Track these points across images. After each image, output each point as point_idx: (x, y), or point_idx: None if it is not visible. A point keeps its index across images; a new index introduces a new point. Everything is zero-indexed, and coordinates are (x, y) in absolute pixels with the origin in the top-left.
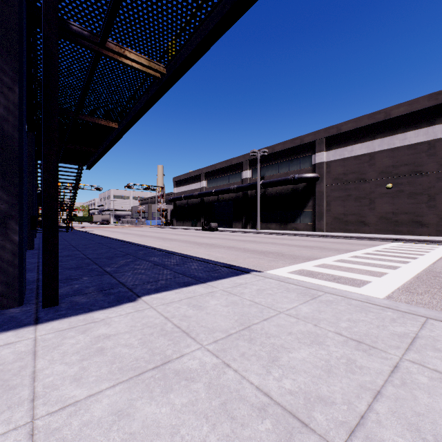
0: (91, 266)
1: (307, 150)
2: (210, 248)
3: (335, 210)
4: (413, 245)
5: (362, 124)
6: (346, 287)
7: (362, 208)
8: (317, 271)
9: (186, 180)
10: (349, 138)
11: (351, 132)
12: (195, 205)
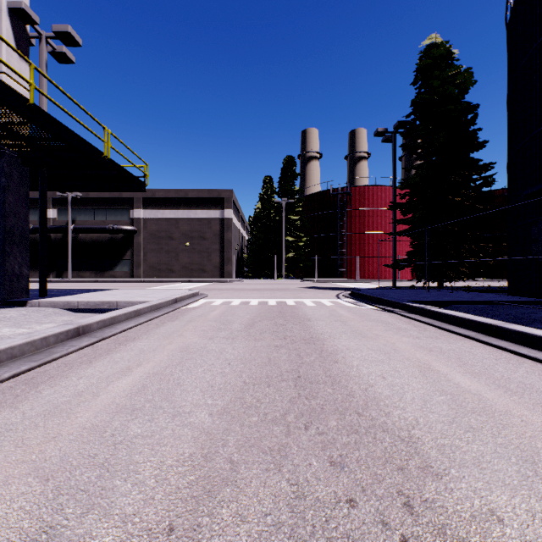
0: None
1: (126, 204)
2: None
3: (151, 260)
4: (196, 283)
5: (171, 196)
6: None
7: (171, 259)
8: None
9: None
10: (162, 203)
11: (163, 199)
12: None
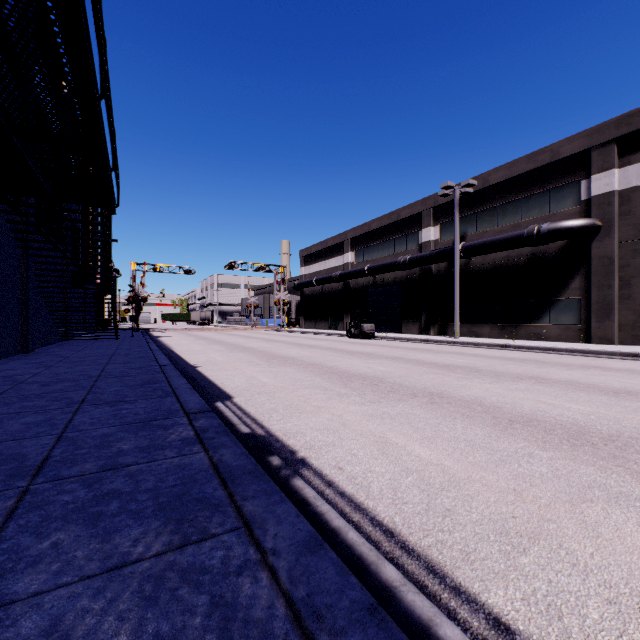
0: None
1: (568, 171)
2: (377, 397)
3: None
4: None
5: None
6: None
7: None
8: None
9: (320, 253)
10: None
11: None
12: (335, 294)
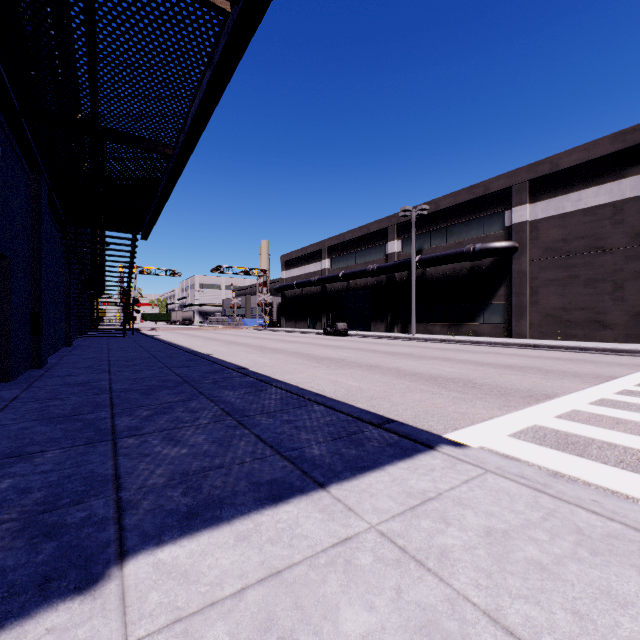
0: (96, 414)
1: (496, 203)
2: (337, 367)
3: (548, 303)
4: None
5: (599, 153)
6: None
7: (600, 298)
8: (576, 432)
9: (300, 259)
10: (574, 179)
11: (577, 168)
12: (314, 296)
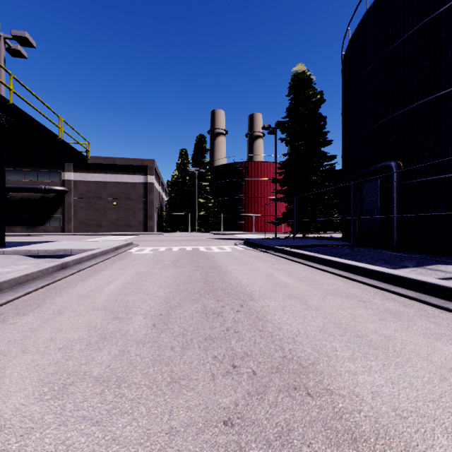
0: None
1: (57, 167)
2: None
3: (82, 217)
4: (123, 236)
5: (100, 162)
6: None
7: (100, 216)
8: None
9: None
10: (92, 168)
11: (92, 164)
12: None
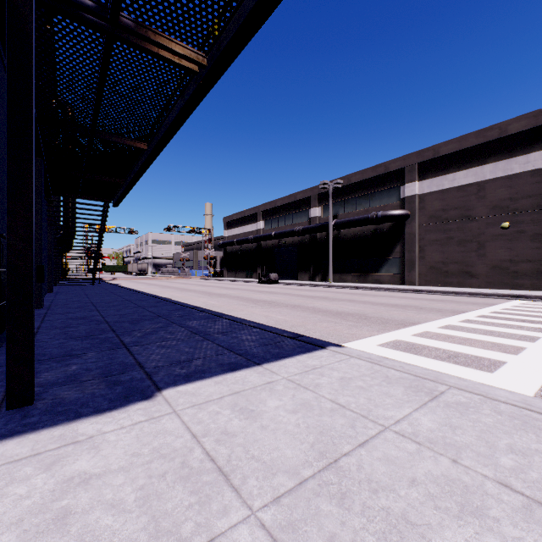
0: (105, 335)
1: (394, 180)
2: (269, 307)
3: (432, 258)
4: None
5: (467, 145)
6: (471, 372)
7: (468, 254)
8: (420, 343)
9: (240, 221)
10: (450, 163)
11: (452, 155)
12: (251, 251)
